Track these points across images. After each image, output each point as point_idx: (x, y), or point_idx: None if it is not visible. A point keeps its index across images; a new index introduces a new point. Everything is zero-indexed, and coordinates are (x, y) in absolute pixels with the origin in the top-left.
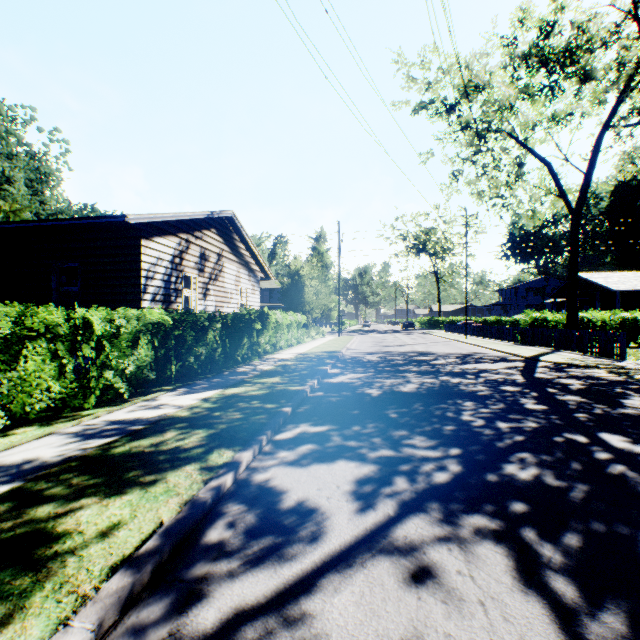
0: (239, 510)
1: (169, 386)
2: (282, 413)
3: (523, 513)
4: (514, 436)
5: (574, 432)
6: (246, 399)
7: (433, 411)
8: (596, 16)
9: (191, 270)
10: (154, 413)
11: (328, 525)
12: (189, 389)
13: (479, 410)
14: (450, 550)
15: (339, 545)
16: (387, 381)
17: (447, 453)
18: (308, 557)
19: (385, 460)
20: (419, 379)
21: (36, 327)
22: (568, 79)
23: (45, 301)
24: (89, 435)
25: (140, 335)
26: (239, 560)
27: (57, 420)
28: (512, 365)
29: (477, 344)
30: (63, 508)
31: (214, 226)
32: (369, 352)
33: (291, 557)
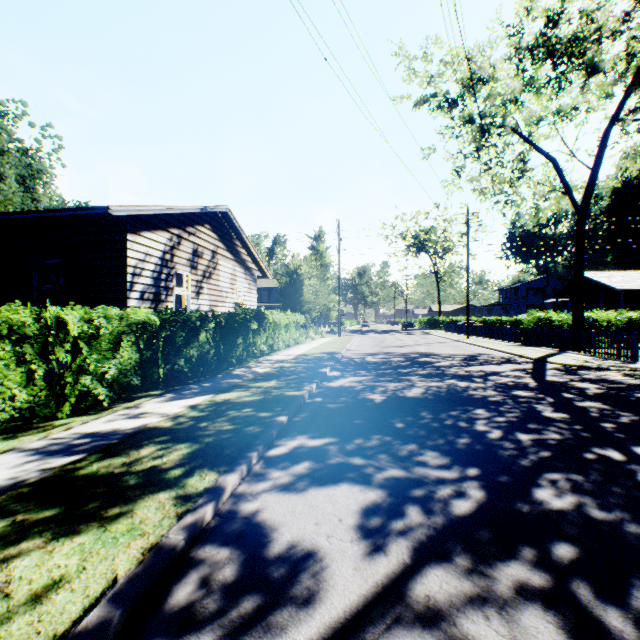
0: (218, 555)
1: (157, 391)
2: (276, 423)
3: (571, 559)
4: (538, 451)
5: (605, 446)
6: (238, 406)
7: (443, 420)
8: (605, 4)
9: (183, 267)
10: (134, 423)
11: (329, 578)
12: (177, 394)
13: (494, 419)
14: (488, 619)
15: (343, 611)
16: (390, 385)
17: (465, 473)
18: (303, 631)
19: (394, 483)
20: (424, 383)
21: None
22: (575, 71)
23: (26, 300)
24: (54, 451)
25: (123, 336)
26: (211, 637)
27: (25, 431)
28: (520, 367)
29: (480, 345)
30: None
31: (208, 222)
32: (369, 353)
33: (280, 631)
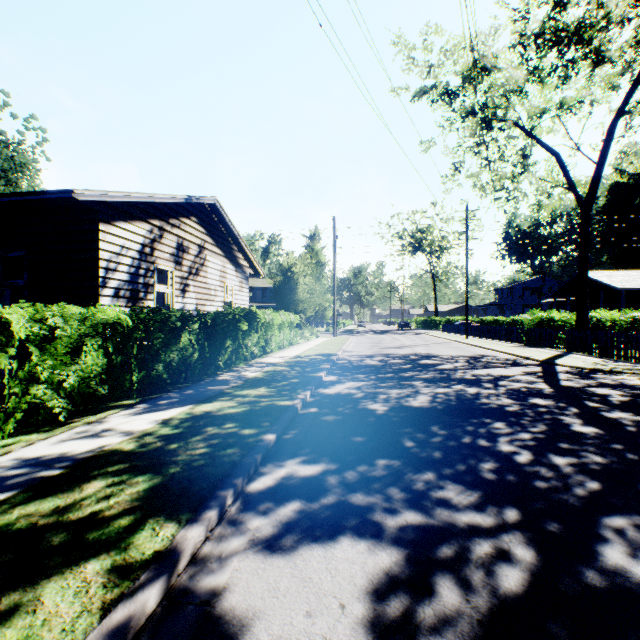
0: None
1: (130, 400)
2: (262, 444)
3: None
4: (585, 482)
5: None
6: (219, 421)
7: (459, 437)
8: None
9: (166, 262)
10: (89, 445)
11: None
12: (151, 405)
13: (518, 435)
14: None
15: None
16: (393, 392)
17: (503, 519)
18: None
19: (413, 535)
20: (430, 389)
21: None
22: (581, 60)
23: None
24: None
25: (86, 339)
26: None
27: None
28: (529, 370)
29: (481, 345)
30: None
31: (194, 214)
32: (367, 355)
33: None
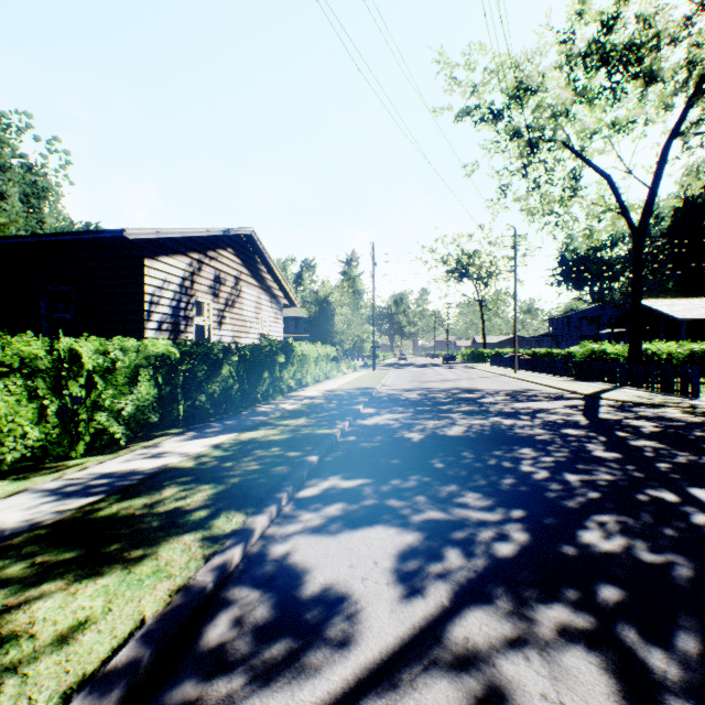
0: (248, 597)
1: (176, 429)
2: (307, 463)
3: (616, 602)
4: (587, 492)
5: (659, 487)
6: (265, 445)
7: (486, 460)
8: (664, 8)
9: (204, 295)
10: (154, 463)
11: (364, 620)
12: (199, 433)
13: (540, 459)
14: (528, 660)
15: (379, 652)
16: (429, 423)
17: (509, 515)
18: (337, 672)
19: (433, 525)
20: (466, 420)
21: (8, 360)
22: (631, 80)
23: (33, 330)
24: (70, 492)
25: (140, 370)
26: (244, 677)
27: (37, 472)
28: (571, 404)
29: (528, 379)
30: (16, 598)
31: (231, 245)
32: (407, 389)
33: (314, 672)
